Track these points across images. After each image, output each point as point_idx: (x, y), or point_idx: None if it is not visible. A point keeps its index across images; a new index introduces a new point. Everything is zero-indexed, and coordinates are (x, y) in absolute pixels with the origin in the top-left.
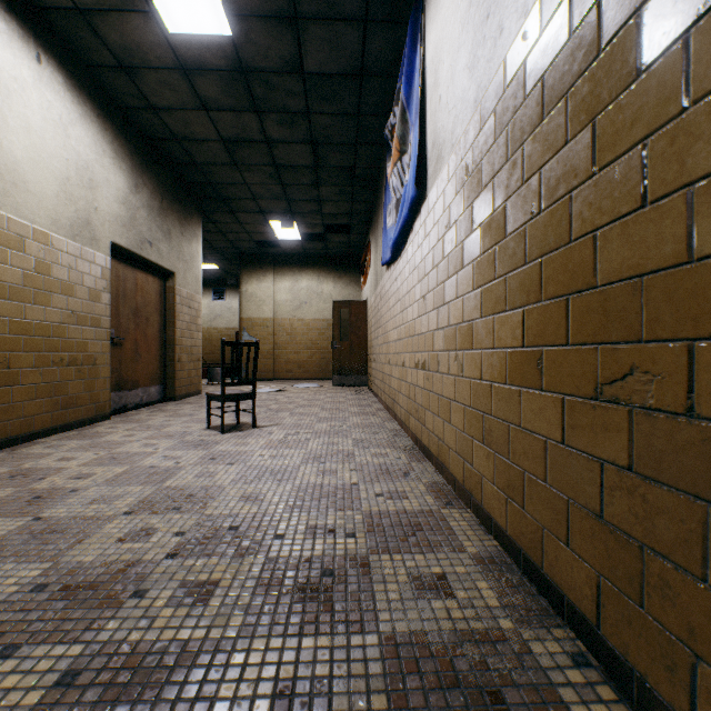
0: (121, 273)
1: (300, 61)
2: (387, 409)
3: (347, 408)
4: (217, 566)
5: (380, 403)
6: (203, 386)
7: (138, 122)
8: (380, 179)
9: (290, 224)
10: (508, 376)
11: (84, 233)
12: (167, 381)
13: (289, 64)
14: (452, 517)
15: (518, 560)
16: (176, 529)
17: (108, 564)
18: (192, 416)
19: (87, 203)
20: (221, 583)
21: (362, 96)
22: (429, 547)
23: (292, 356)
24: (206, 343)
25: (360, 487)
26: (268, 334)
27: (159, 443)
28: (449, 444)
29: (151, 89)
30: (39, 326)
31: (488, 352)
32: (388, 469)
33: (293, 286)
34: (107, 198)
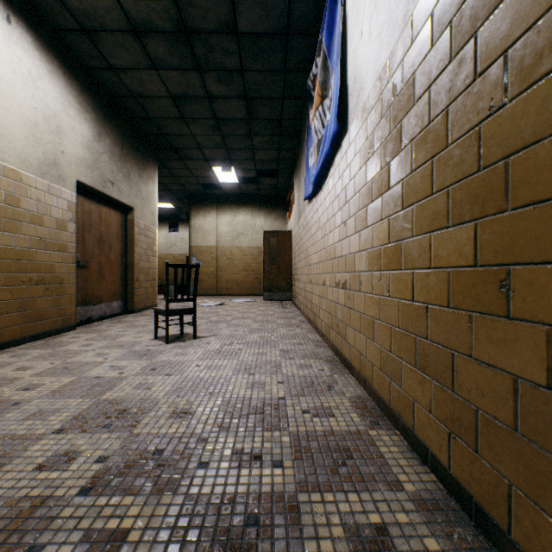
0: (87, 207)
1: (234, 22)
2: (308, 321)
3: (275, 320)
4: (131, 506)
5: (303, 316)
6: (160, 300)
7: (100, 81)
8: (303, 128)
9: (229, 169)
10: (451, 298)
11: (52, 172)
12: (127, 297)
13: (225, 25)
14: (381, 440)
15: (467, 507)
16: (99, 453)
17: (14, 503)
18: (145, 326)
19: (54, 147)
20: (130, 536)
21: (288, 54)
22: (362, 482)
23: (231, 276)
24: (163, 266)
25: (287, 401)
26: (212, 259)
27: (110, 353)
28: (372, 361)
29: (109, 50)
30: (9, 250)
31: (422, 272)
32: (312, 381)
33: (232, 220)
34: (73, 143)
